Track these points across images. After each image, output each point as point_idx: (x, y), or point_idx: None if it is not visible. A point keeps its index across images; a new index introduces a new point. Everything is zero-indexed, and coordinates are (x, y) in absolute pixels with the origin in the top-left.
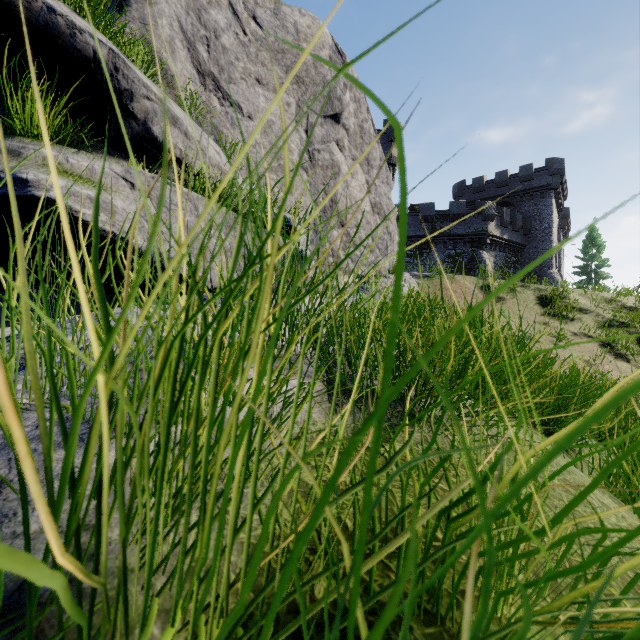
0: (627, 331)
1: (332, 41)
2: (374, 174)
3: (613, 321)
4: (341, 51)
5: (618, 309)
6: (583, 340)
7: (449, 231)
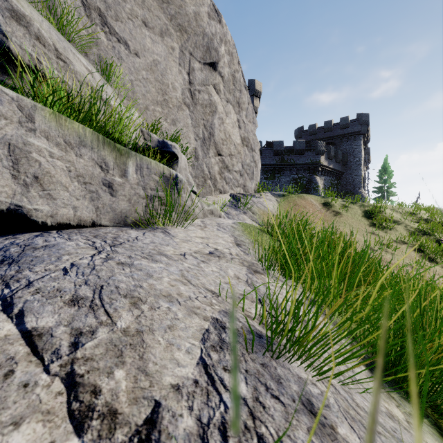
0: (429, 238)
1: (210, 1)
2: (243, 115)
3: (418, 230)
4: (218, 11)
5: (418, 220)
6: (402, 246)
7: (293, 161)
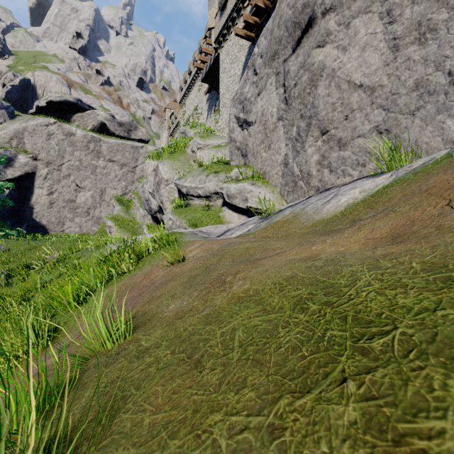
0: None
1: None
2: None
3: None
4: None
5: None
6: None
7: None
